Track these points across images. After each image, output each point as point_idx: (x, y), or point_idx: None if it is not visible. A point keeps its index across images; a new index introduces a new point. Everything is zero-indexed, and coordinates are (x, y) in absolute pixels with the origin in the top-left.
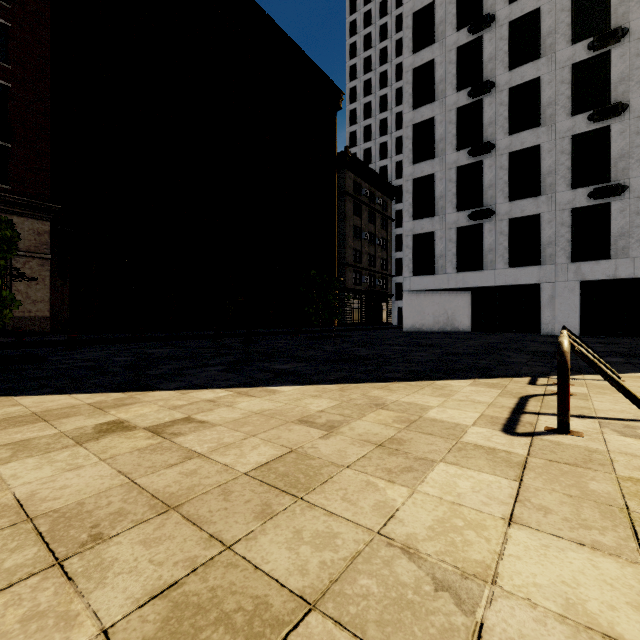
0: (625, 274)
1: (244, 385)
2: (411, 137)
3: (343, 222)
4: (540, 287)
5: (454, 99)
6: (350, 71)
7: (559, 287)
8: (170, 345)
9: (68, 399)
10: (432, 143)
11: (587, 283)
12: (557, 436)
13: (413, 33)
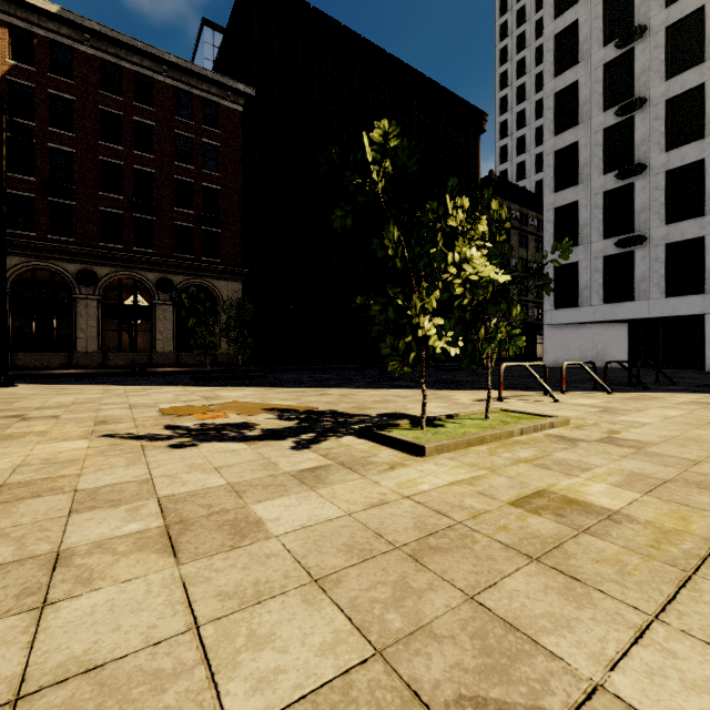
0: None
1: (374, 388)
2: (552, 165)
3: None
4: None
5: (601, 120)
6: (500, 79)
7: None
8: (328, 373)
9: (300, 389)
10: (576, 168)
11: None
12: (493, 402)
13: (555, 55)
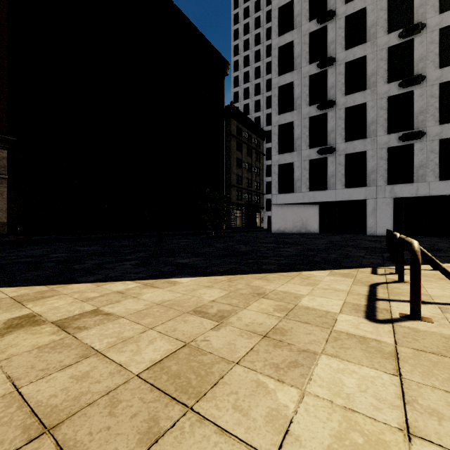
0: (423, 193)
1: (151, 277)
2: (277, 95)
3: (229, 155)
4: (366, 202)
5: (307, 69)
6: (234, 49)
7: (379, 202)
8: (99, 244)
9: None
10: (292, 100)
11: (398, 199)
12: (412, 322)
13: (279, 22)
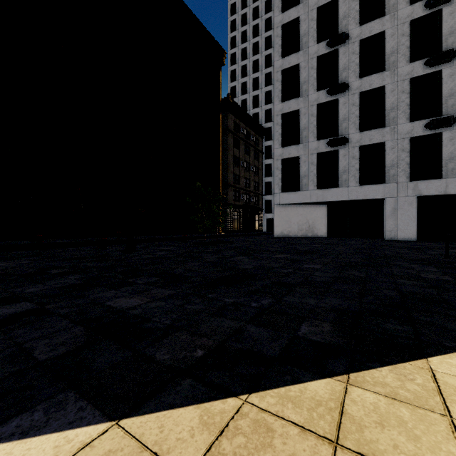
0: (454, 190)
1: None
2: (280, 80)
3: (226, 152)
4: (381, 202)
5: (315, 49)
6: (231, 41)
7: (400, 201)
8: (41, 254)
9: None
10: (297, 85)
11: (422, 198)
12: None
13: None
